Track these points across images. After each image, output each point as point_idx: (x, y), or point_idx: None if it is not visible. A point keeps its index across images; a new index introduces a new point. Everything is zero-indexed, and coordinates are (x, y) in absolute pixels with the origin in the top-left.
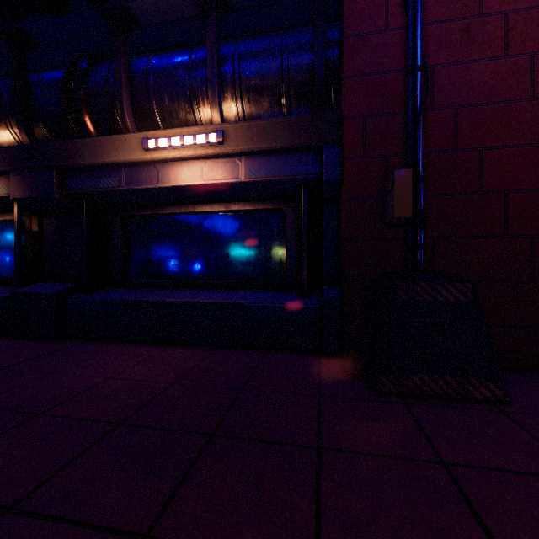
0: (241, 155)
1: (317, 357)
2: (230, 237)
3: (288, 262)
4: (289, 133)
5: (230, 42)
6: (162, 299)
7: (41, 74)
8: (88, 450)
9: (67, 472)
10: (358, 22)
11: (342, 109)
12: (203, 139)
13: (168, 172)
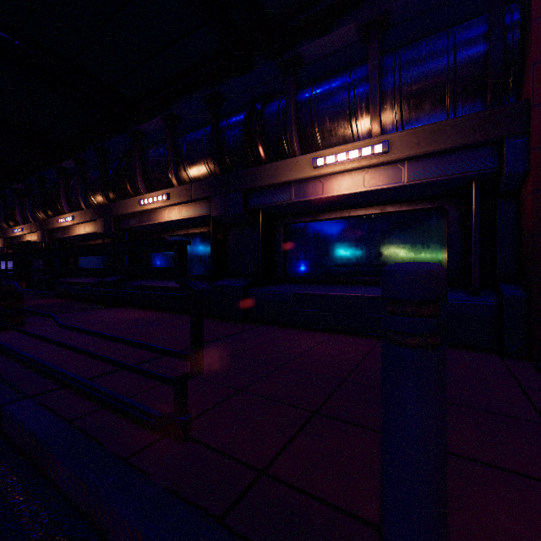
0: (404, 160)
1: (497, 355)
2: (383, 238)
3: (450, 259)
4: (460, 132)
5: (388, 56)
6: (326, 293)
7: (227, 120)
8: (335, 392)
9: (333, 401)
10: None
11: (527, 96)
12: (368, 151)
13: (331, 184)
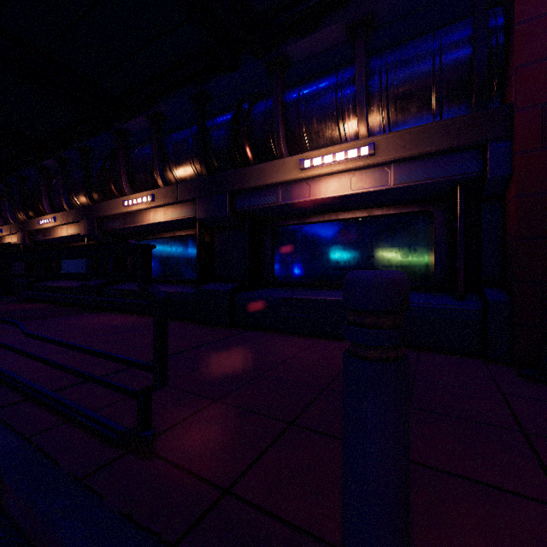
0: (390, 163)
1: (481, 360)
2: (371, 241)
3: (437, 263)
4: (445, 135)
5: (375, 58)
6: (313, 297)
7: (214, 120)
8: (314, 401)
9: (311, 411)
10: (534, 4)
11: (510, 100)
12: (354, 153)
13: (318, 186)
